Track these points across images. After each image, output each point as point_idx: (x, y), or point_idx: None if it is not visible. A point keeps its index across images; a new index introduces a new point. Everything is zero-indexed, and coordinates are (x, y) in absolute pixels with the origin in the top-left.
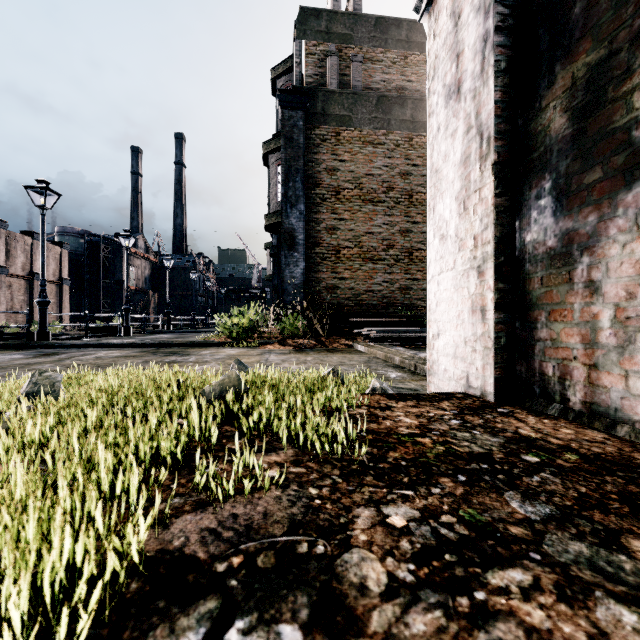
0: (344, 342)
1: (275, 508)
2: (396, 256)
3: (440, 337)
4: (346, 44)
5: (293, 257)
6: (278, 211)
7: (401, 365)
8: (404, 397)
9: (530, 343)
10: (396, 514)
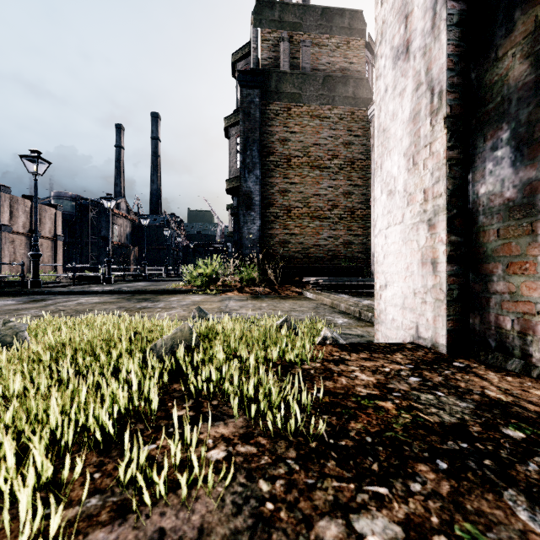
0: (295, 290)
1: (215, 518)
2: (340, 215)
3: (388, 288)
4: (296, 31)
5: (250, 216)
6: (237, 176)
7: (346, 311)
8: (356, 348)
9: (484, 296)
10: (372, 533)
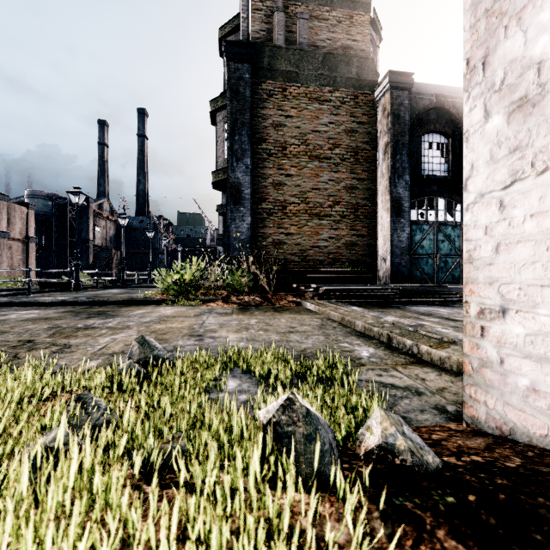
0: (291, 299)
1: None
2: (342, 212)
3: (511, 316)
4: (292, 1)
5: (239, 212)
6: (225, 168)
7: (366, 333)
8: None
9: None
10: None
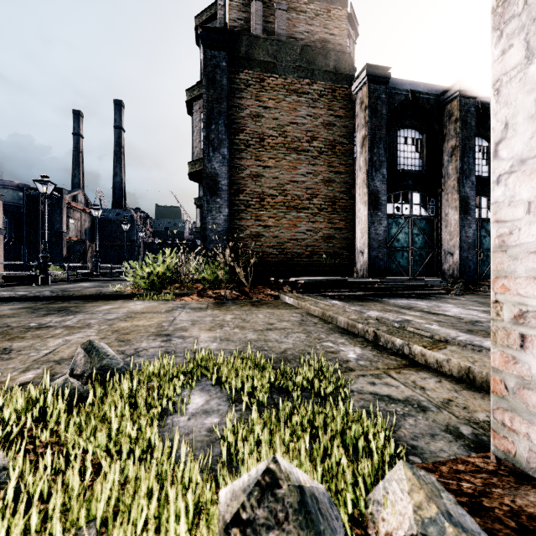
0: (269, 292)
1: None
2: (320, 205)
3: None
4: None
5: (216, 203)
6: (202, 158)
7: (349, 329)
8: None
9: None
10: None
